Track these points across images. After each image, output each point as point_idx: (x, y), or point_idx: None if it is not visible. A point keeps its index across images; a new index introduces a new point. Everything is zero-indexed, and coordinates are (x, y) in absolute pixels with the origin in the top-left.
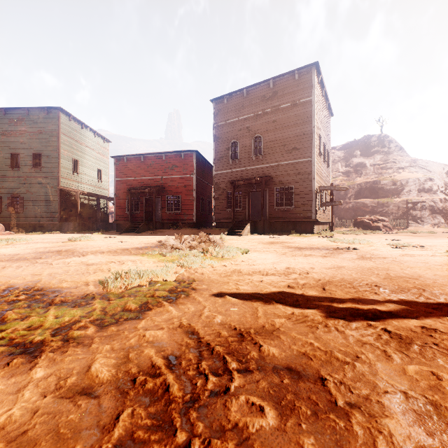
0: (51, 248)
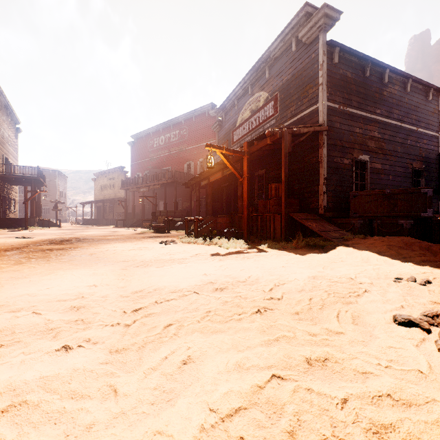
0: None
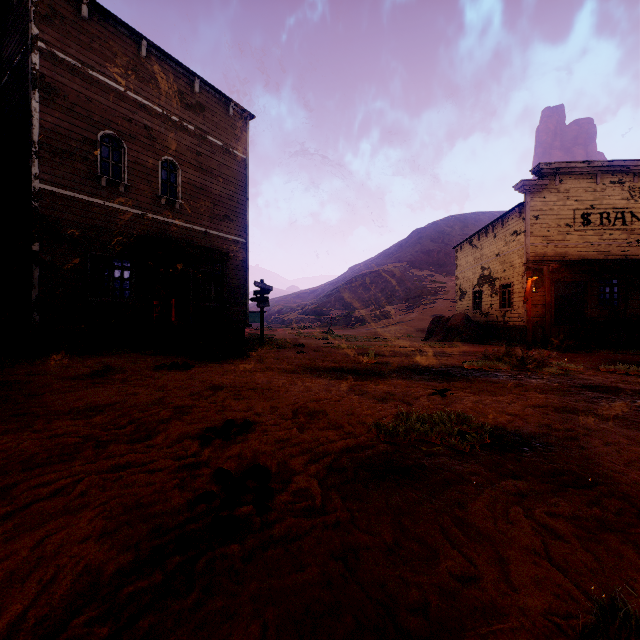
0: (635, 416)
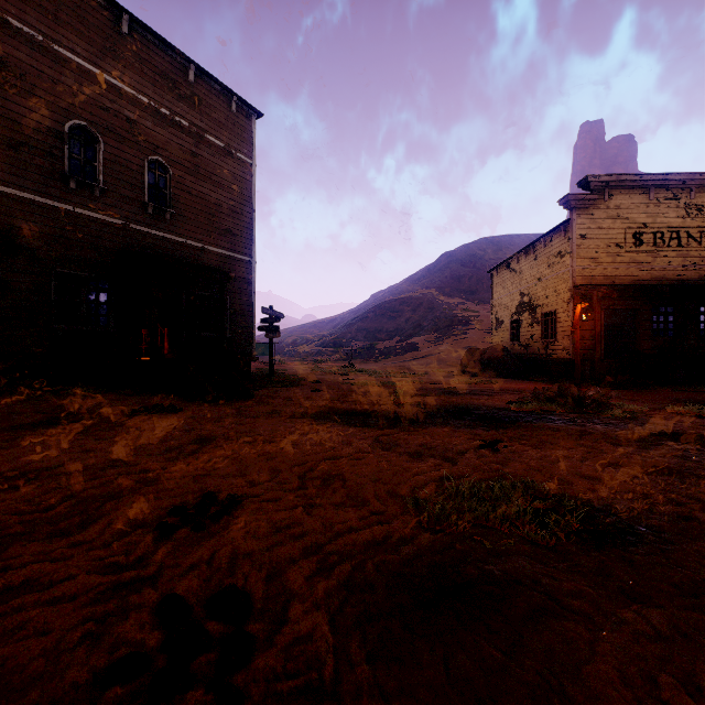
0: None
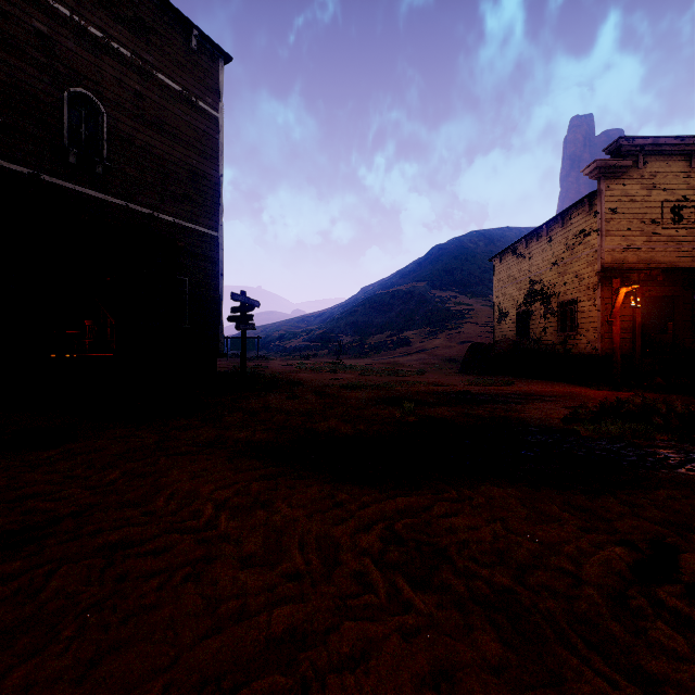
0: None
